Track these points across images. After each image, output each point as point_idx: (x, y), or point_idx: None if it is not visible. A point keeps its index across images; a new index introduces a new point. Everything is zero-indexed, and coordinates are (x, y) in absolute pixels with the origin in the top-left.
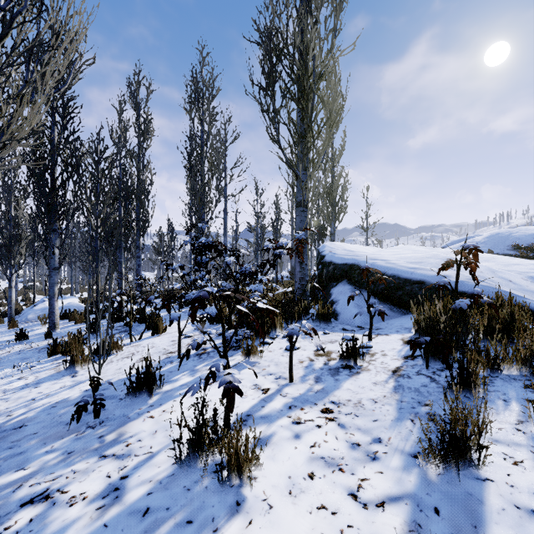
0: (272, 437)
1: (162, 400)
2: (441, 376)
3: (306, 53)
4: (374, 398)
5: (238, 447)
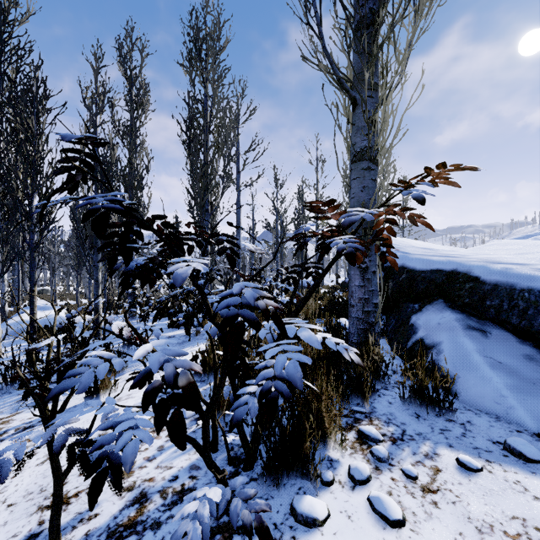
0: None
1: None
2: None
3: None
4: None
5: None
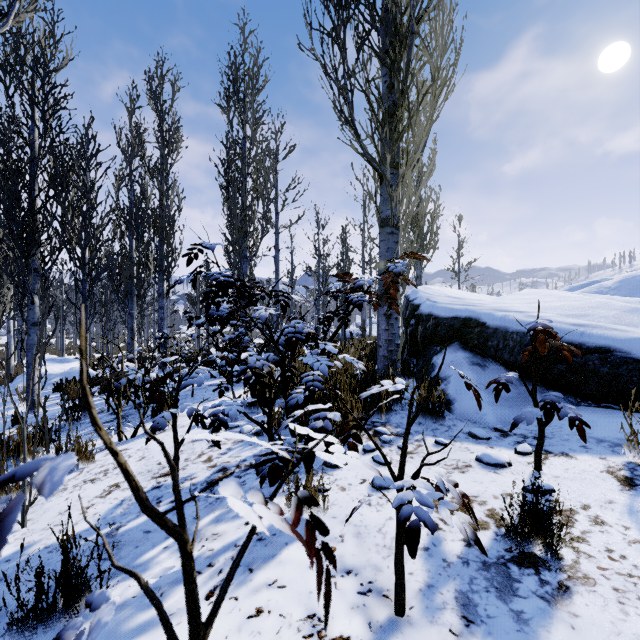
0: None
1: None
2: None
3: None
4: None
5: None
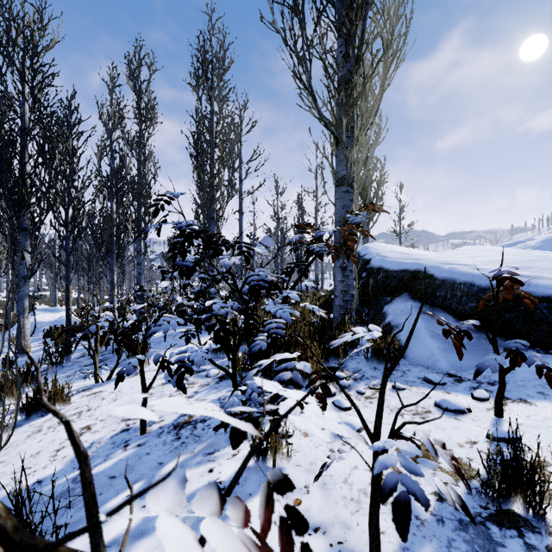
0: None
1: None
2: None
3: None
4: None
5: None
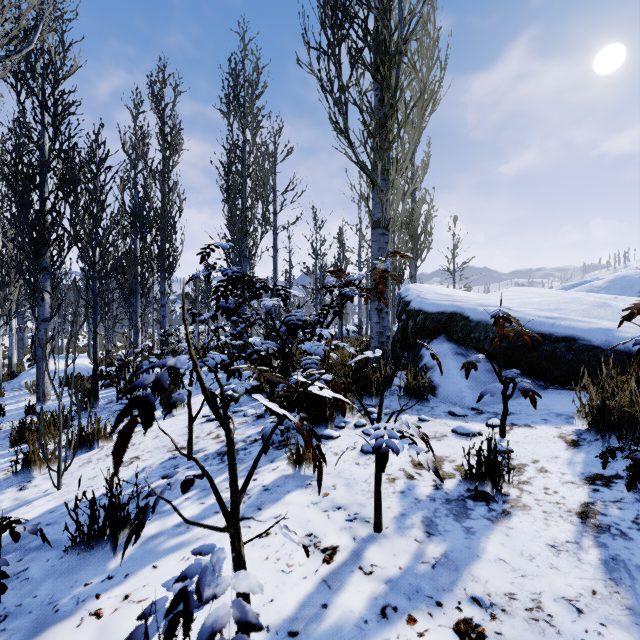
0: None
1: (132, 564)
2: None
3: None
4: (569, 596)
5: None
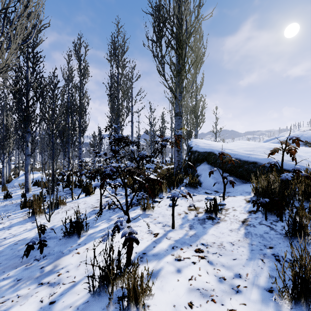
0: (160, 271)
1: (86, 241)
2: (277, 226)
3: (181, 18)
4: (231, 241)
5: (135, 283)
